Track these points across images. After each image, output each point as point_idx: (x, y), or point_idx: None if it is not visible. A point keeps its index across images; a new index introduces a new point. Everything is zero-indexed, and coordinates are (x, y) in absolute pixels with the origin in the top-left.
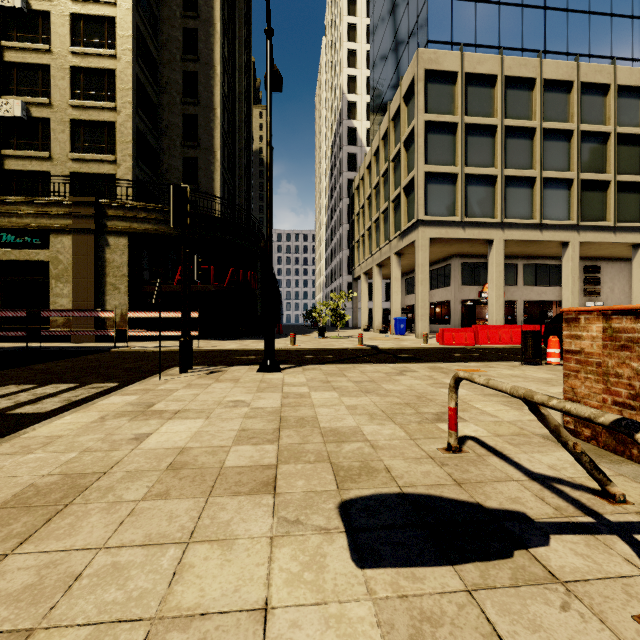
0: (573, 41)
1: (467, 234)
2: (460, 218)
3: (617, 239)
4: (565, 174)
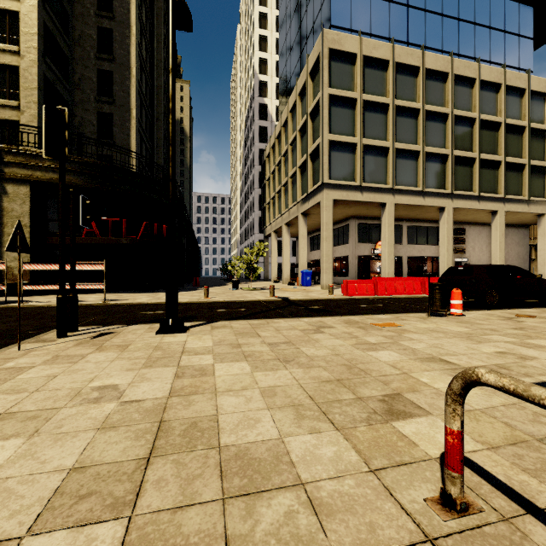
0: (447, 41)
1: (364, 197)
2: (359, 183)
3: (480, 206)
4: (442, 150)
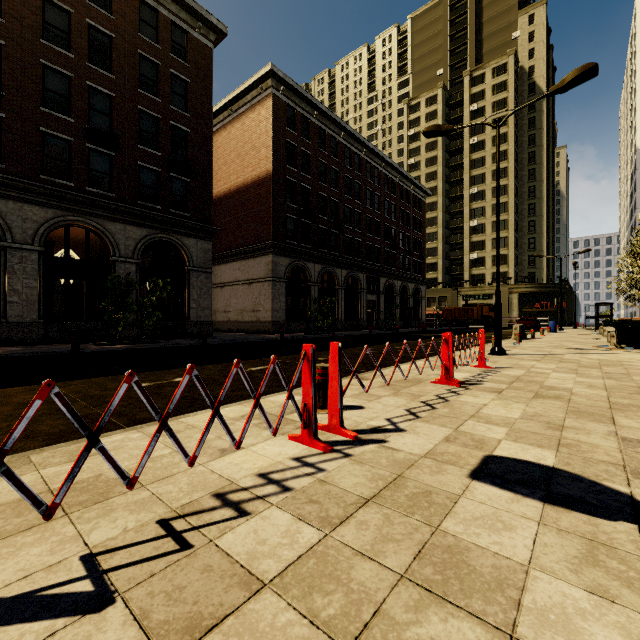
0: None
1: None
2: None
3: None
4: None
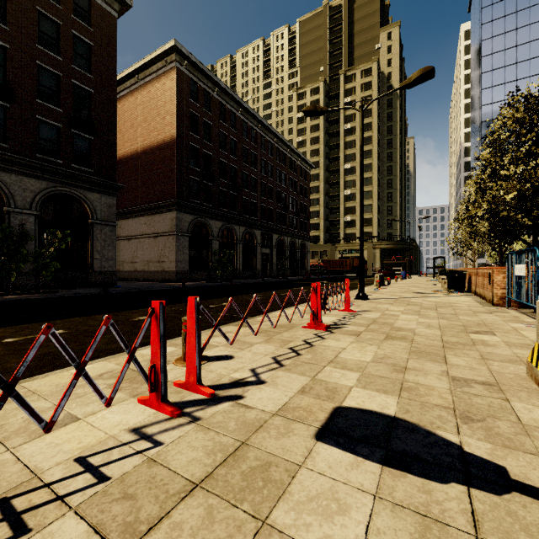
0: None
1: None
2: None
3: None
4: None
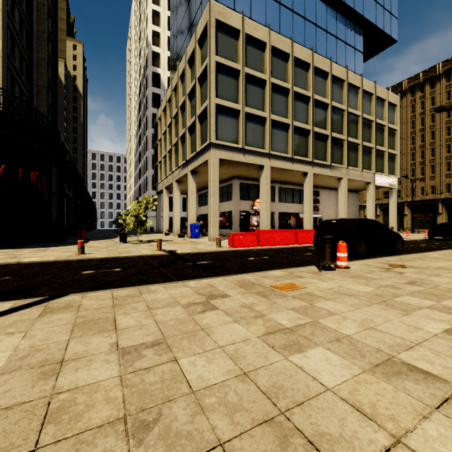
0: (308, 40)
1: (246, 159)
2: (242, 146)
3: (332, 174)
4: (306, 126)
